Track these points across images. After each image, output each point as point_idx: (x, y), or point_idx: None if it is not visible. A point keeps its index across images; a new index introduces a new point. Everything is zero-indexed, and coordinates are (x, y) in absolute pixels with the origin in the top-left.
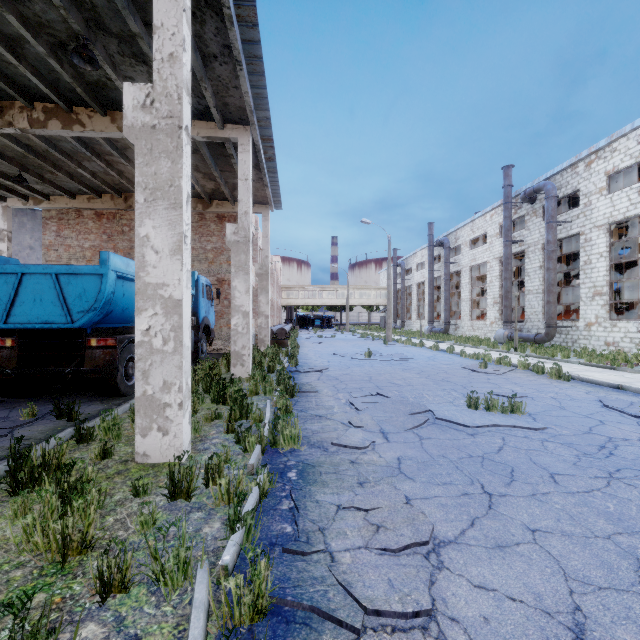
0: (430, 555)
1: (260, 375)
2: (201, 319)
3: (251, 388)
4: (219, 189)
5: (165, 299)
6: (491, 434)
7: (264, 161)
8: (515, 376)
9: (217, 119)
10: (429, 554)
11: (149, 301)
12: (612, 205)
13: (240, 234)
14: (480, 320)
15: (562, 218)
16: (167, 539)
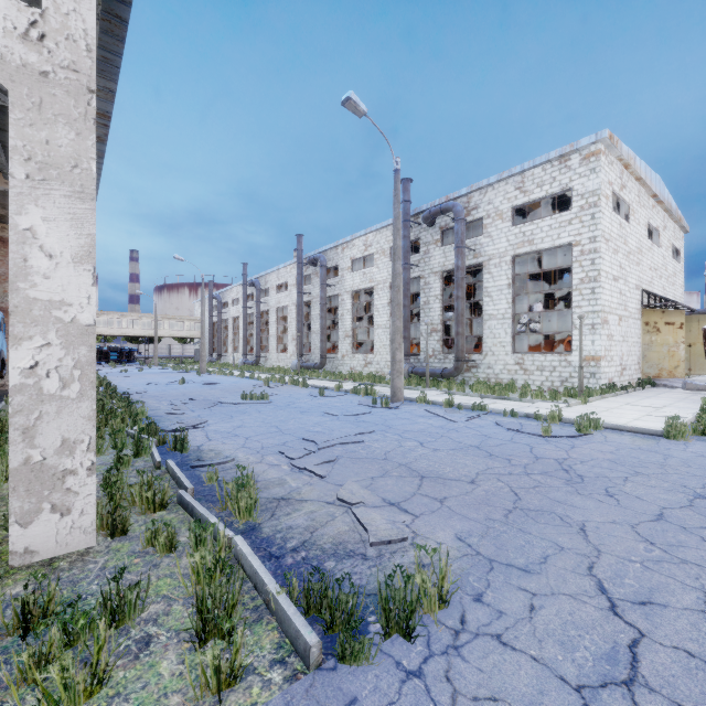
0: (206, 425)
1: None
2: None
3: None
4: None
5: None
6: (246, 406)
7: None
8: (282, 388)
9: None
10: (206, 425)
11: None
12: (353, 280)
13: None
14: (284, 353)
15: (331, 282)
16: (103, 435)
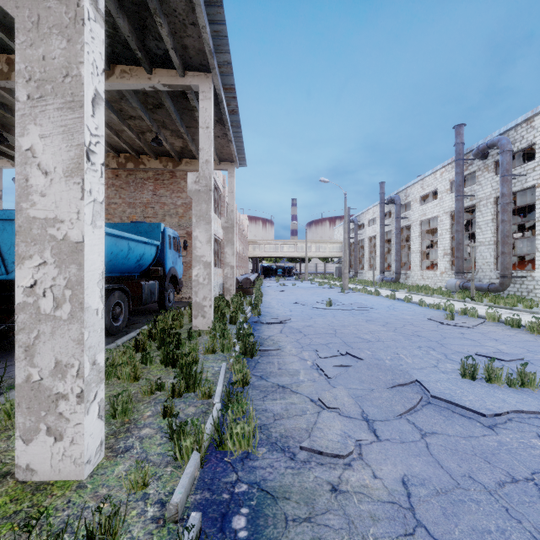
0: None
1: (220, 328)
2: (168, 269)
3: (207, 345)
4: (187, 147)
5: (57, 241)
6: (517, 427)
7: (227, 114)
8: (489, 330)
9: (177, 64)
10: None
11: (34, 244)
12: None
13: (201, 183)
14: (430, 270)
15: (516, 172)
16: None
